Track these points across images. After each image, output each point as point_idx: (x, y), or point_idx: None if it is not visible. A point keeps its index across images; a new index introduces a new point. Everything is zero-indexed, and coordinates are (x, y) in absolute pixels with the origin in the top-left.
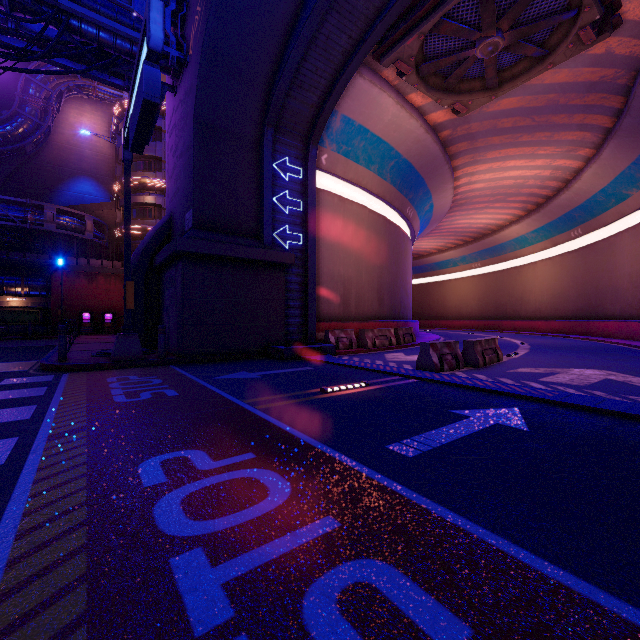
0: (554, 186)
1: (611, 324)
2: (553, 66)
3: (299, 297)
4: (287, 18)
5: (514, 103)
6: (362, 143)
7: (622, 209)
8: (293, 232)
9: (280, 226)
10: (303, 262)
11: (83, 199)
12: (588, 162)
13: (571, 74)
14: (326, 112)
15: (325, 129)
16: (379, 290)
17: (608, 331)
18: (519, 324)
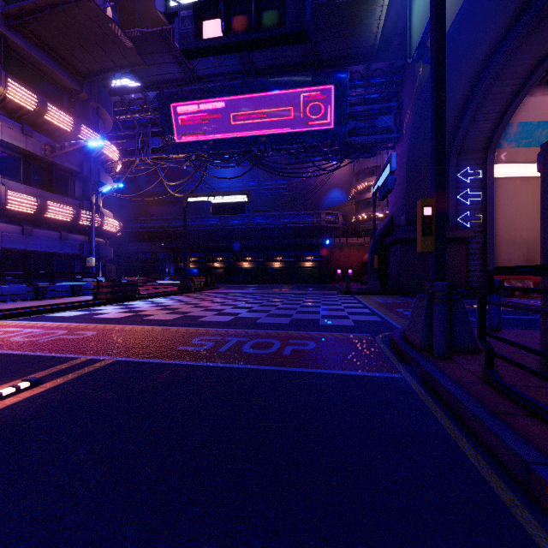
0: None
1: None
2: None
3: (478, 258)
4: (463, 97)
5: None
6: (544, 131)
7: None
8: (473, 215)
9: (462, 213)
10: (482, 234)
11: (334, 201)
12: None
13: None
14: (500, 130)
15: (502, 137)
16: None
17: None
18: None
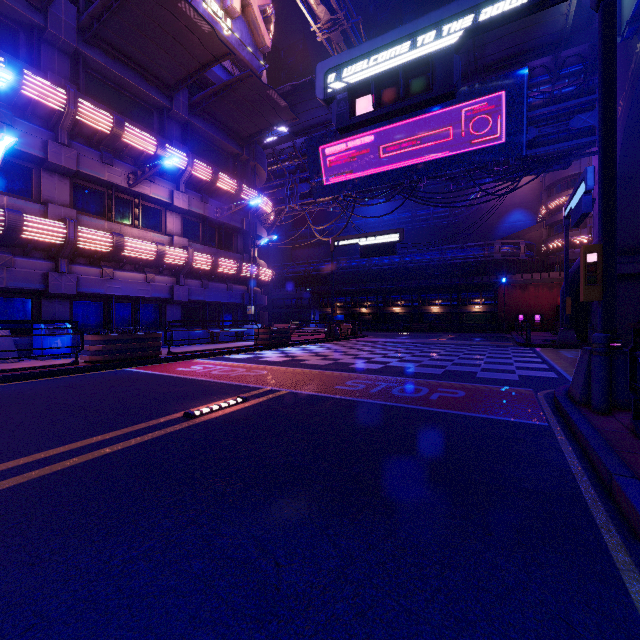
0: None
1: None
2: None
3: None
4: None
5: None
6: None
7: None
8: None
9: None
10: None
11: (514, 226)
12: None
13: None
14: None
15: None
16: None
17: None
18: None
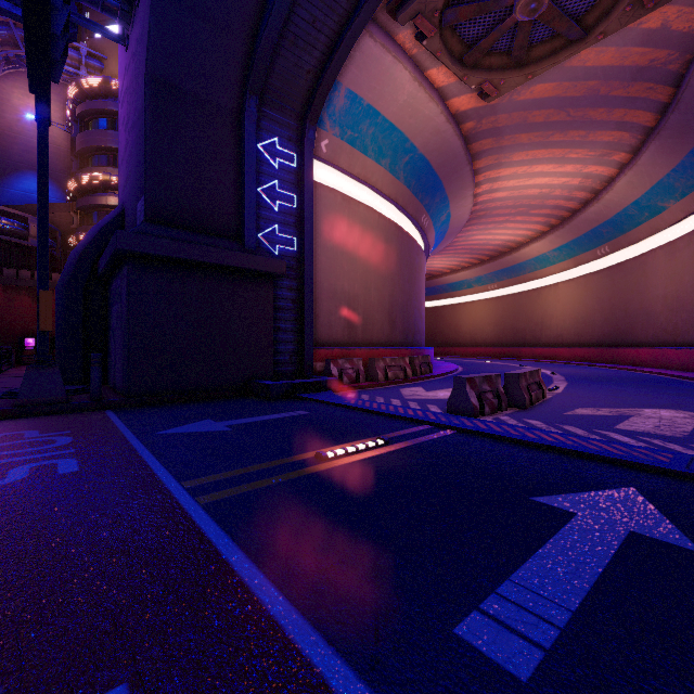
0: (582, 197)
1: (643, 351)
2: (604, 37)
3: (292, 317)
4: None
5: (549, 91)
6: (371, 129)
7: (656, 224)
8: (284, 234)
9: (267, 226)
10: (297, 273)
11: (30, 199)
12: (622, 169)
13: (618, 55)
14: (327, 81)
15: (325, 106)
16: (390, 311)
17: (640, 359)
18: (539, 351)
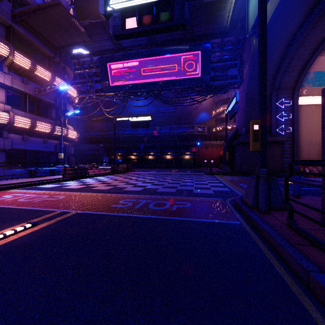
0: None
1: None
2: None
3: (289, 153)
4: (279, 57)
5: None
6: None
7: None
8: (286, 127)
9: (279, 126)
10: (291, 139)
11: (202, 119)
12: None
13: None
14: (302, 76)
15: (304, 80)
16: None
17: None
18: None
